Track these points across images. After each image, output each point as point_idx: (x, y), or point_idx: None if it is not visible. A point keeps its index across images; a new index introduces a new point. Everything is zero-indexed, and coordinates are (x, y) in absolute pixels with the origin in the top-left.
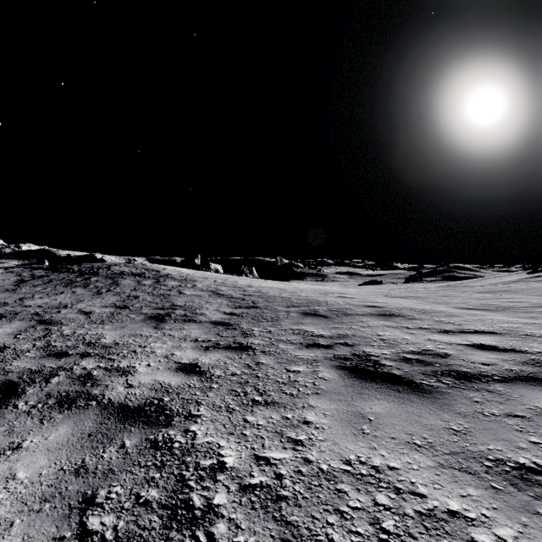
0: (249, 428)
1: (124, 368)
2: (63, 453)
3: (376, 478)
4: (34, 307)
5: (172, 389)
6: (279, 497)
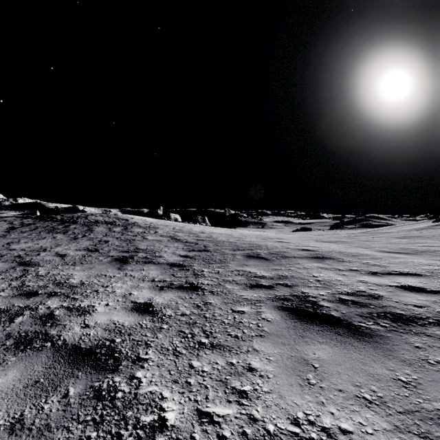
0: (194, 376)
1: (85, 308)
2: (4, 403)
3: None
4: (18, 251)
5: (125, 330)
6: None
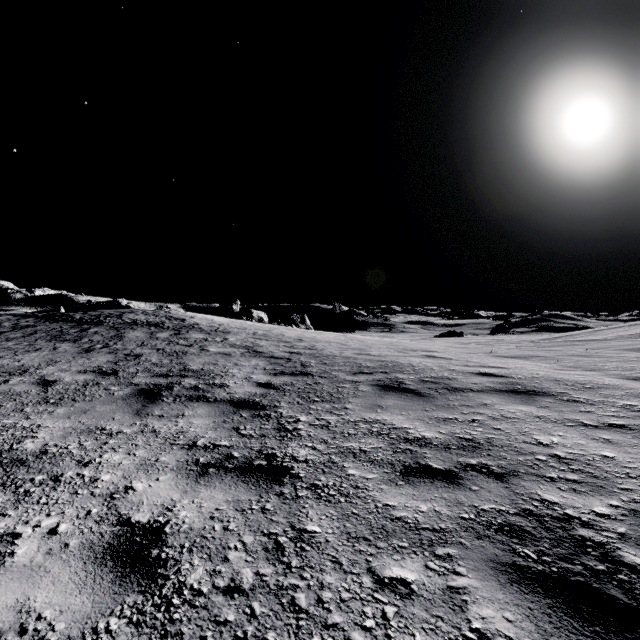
0: None
1: None
2: None
3: None
4: None
5: None
6: None
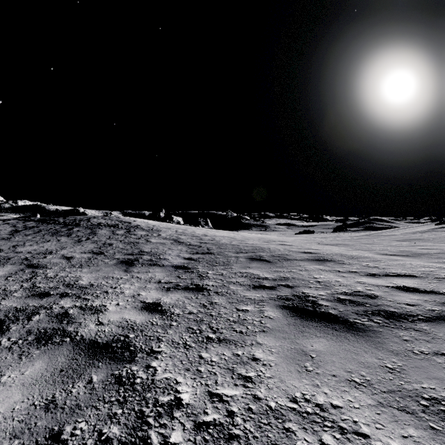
0: (203, 365)
1: (97, 307)
2: (36, 388)
3: (321, 416)
4: (24, 253)
5: (137, 327)
6: (231, 436)
